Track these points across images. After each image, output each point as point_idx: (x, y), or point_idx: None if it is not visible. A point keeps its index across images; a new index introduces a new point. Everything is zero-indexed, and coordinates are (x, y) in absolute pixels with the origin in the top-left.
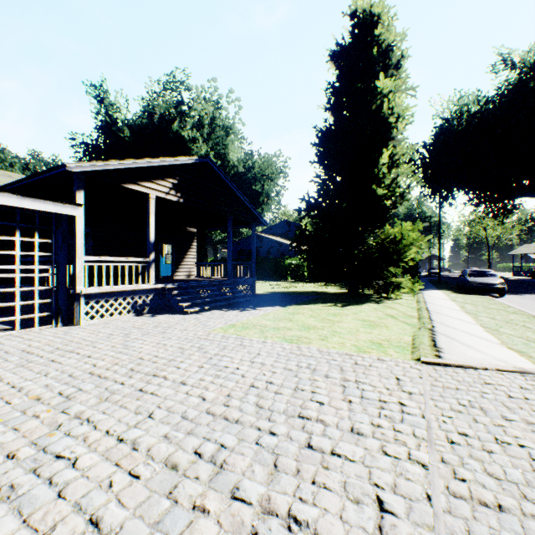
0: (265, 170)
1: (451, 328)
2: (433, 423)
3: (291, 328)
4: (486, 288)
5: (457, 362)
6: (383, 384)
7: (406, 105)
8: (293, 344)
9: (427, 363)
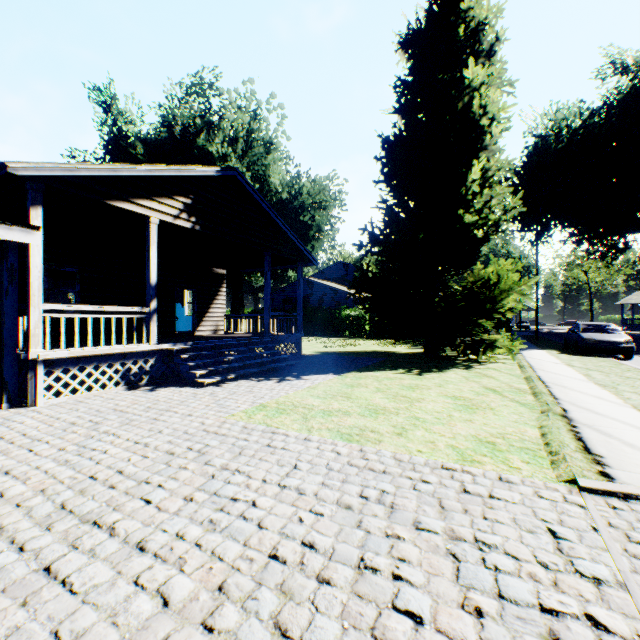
0: (316, 196)
1: (595, 414)
2: None
3: (349, 411)
4: (609, 348)
5: None
6: (531, 549)
7: (503, 104)
8: (353, 445)
9: (592, 491)
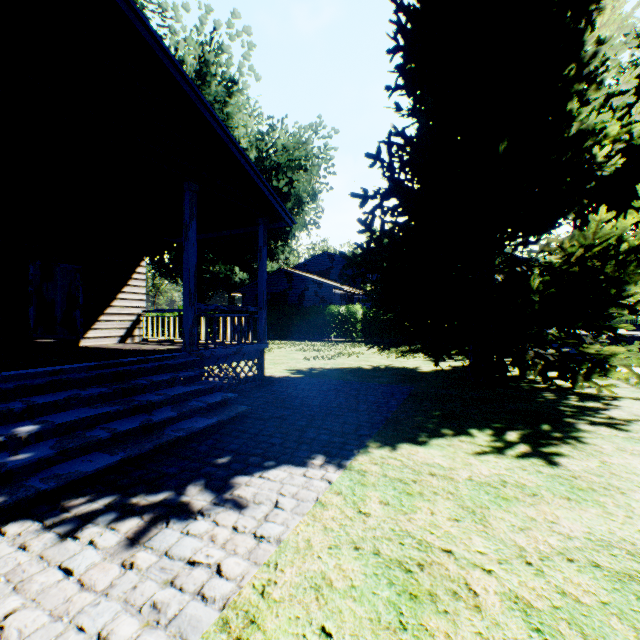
0: (294, 152)
1: None
2: None
3: None
4: None
5: None
6: None
7: None
8: None
9: None
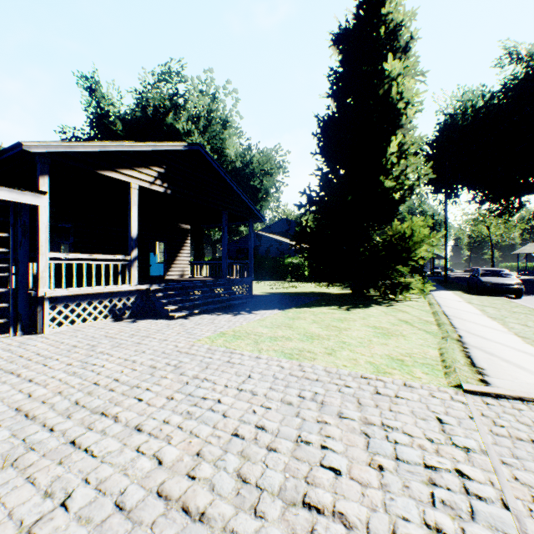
0: (264, 164)
1: (483, 339)
2: (528, 522)
3: (291, 337)
4: (502, 289)
5: (514, 392)
6: (422, 430)
7: (416, 90)
8: (294, 361)
9: (472, 392)
